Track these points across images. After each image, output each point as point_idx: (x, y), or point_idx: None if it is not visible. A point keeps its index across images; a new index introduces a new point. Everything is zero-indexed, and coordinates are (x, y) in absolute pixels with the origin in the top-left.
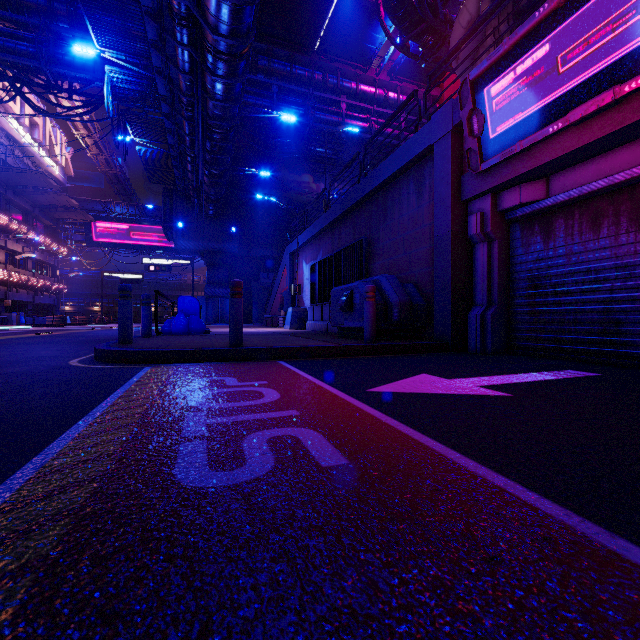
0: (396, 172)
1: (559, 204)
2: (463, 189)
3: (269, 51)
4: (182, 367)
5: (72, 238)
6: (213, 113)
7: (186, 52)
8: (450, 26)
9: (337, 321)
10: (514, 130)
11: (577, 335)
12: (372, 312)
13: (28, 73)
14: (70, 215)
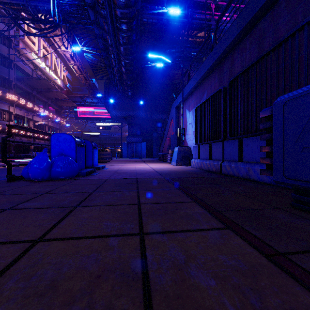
0: None
1: None
2: None
3: None
4: None
5: (69, 116)
6: (118, 2)
7: None
8: None
9: None
10: None
11: None
12: None
13: (21, 11)
14: (65, 103)
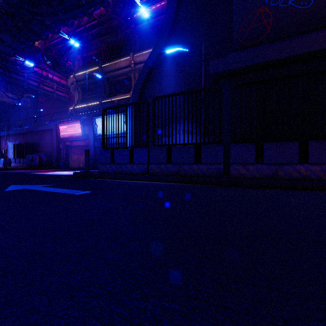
0: (45, 129)
1: (72, 146)
2: (59, 139)
3: None
4: None
5: None
6: None
7: None
8: (70, 70)
9: (28, 163)
10: (64, 135)
11: (74, 165)
12: (38, 161)
13: None
14: None
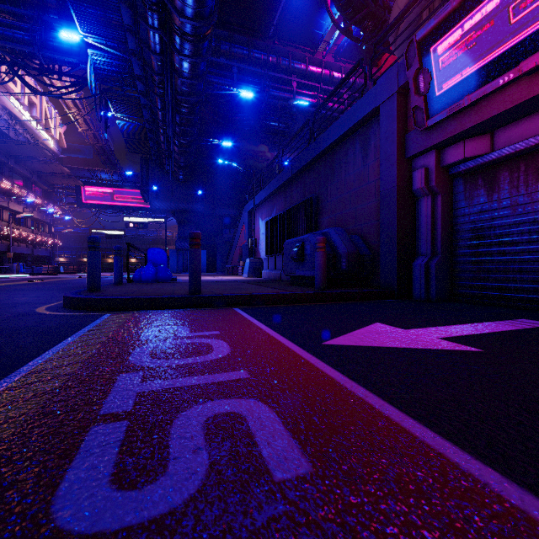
0: (343, 134)
1: (504, 157)
2: (408, 146)
3: (230, 37)
4: (140, 314)
5: (65, 200)
6: (181, 89)
7: (157, 35)
8: (388, 12)
9: (289, 270)
10: (461, 85)
11: (523, 284)
12: (322, 262)
13: (24, 58)
14: (63, 181)
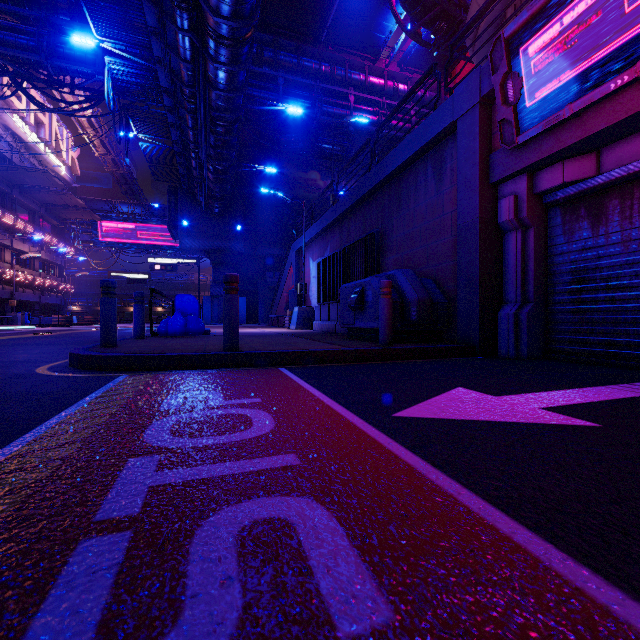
0: (412, 156)
1: (614, 181)
2: (492, 169)
3: (275, 42)
4: (163, 376)
5: (79, 238)
6: (216, 104)
7: (187, 38)
8: (464, 10)
9: (347, 321)
10: (561, 92)
11: (637, 338)
12: (388, 311)
13: (29, 68)
14: (77, 215)
